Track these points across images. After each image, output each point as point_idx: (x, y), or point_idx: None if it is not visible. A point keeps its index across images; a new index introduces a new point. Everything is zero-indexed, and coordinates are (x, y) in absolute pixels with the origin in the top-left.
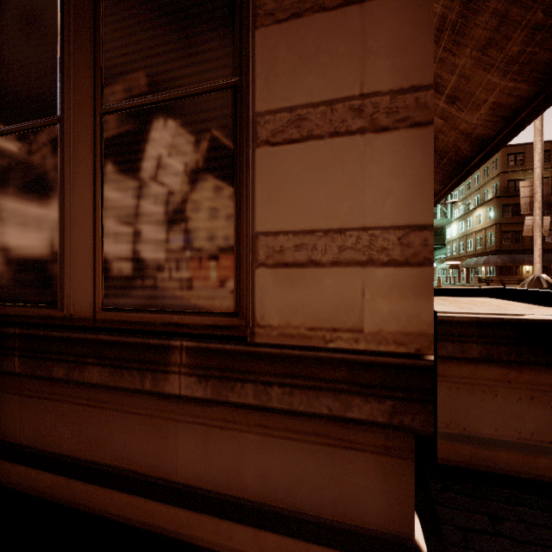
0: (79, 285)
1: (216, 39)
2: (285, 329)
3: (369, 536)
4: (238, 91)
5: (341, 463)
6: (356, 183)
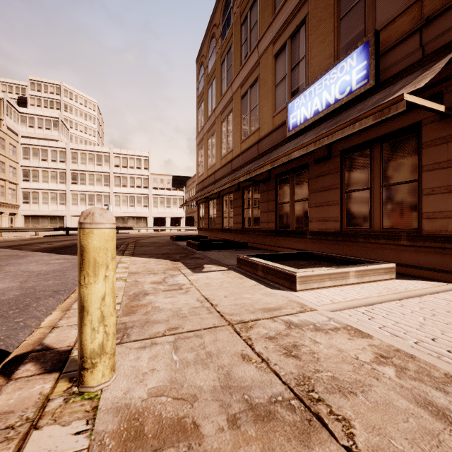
0: (376, 224)
1: (412, 171)
2: (429, 231)
3: (450, 271)
4: (418, 182)
5: (444, 258)
6: (446, 202)
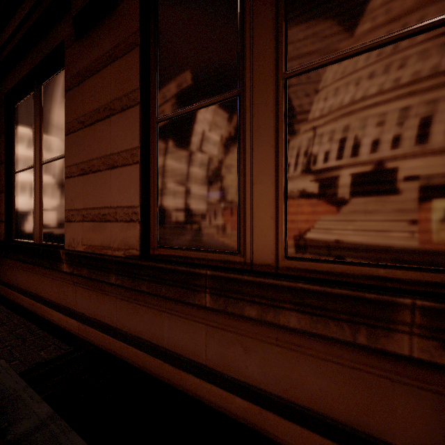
0: (260, 235)
1: None
2: None
3: None
4: None
5: None
6: None
